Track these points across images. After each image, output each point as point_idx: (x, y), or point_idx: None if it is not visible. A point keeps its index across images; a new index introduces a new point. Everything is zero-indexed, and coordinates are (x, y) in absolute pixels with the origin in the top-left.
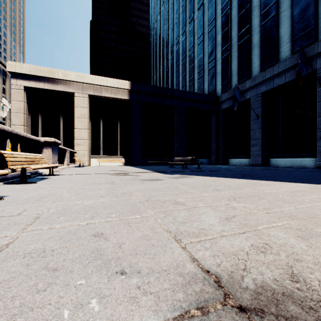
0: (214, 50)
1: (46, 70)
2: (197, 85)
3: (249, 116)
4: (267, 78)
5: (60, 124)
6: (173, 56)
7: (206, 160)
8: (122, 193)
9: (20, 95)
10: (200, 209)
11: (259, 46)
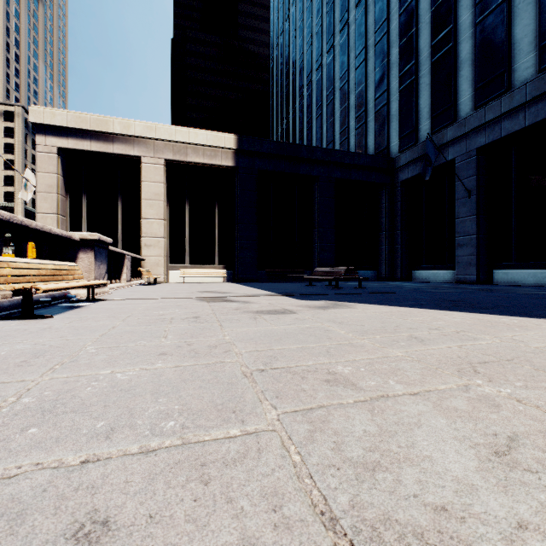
0: (386, 76)
1: (94, 120)
2: (355, 140)
3: (452, 191)
4: (488, 120)
5: (118, 210)
6: (312, 91)
7: (372, 272)
8: (210, 345)
9: (51, 162)
10: (402, 407)
11: (471, 63)
